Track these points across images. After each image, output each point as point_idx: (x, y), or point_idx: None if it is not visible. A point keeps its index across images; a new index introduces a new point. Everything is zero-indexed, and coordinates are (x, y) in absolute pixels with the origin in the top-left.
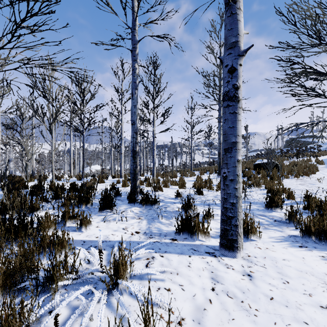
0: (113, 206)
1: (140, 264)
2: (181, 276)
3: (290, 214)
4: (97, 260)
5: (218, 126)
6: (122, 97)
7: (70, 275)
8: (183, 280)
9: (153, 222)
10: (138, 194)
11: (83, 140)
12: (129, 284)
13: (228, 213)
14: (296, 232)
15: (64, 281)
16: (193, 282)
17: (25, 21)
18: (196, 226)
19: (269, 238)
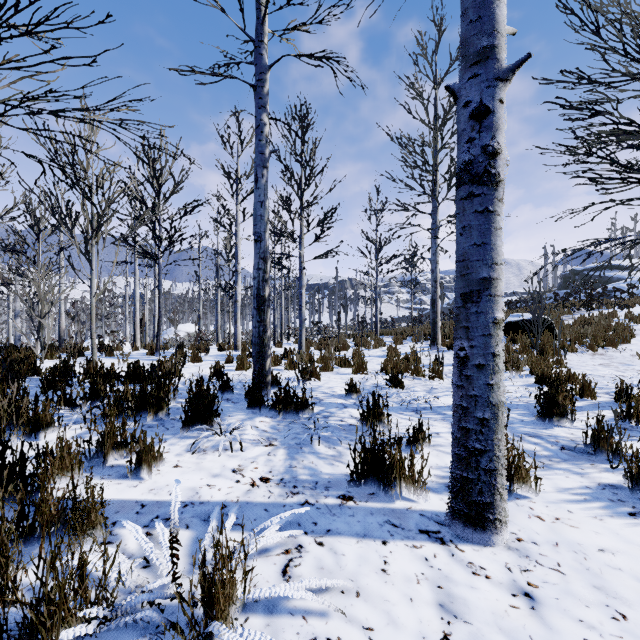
0: (214, 417)
1: (268, 567)
2: (367, 601)
3: (597, 435)
4: (166, 561)
5: (432, 247)
6: (238, 188)
7: (93, 608)
8: (372, 612)
9: (300, 452)
10: (268, 389)
11: (159, 274)
12: (238, 639)
13: (471, 442)
14: (613, 476)
15: (76, 626)
16: (397, 618)
17: (18, 11)
18: (397, 466)
19: (556, 493)
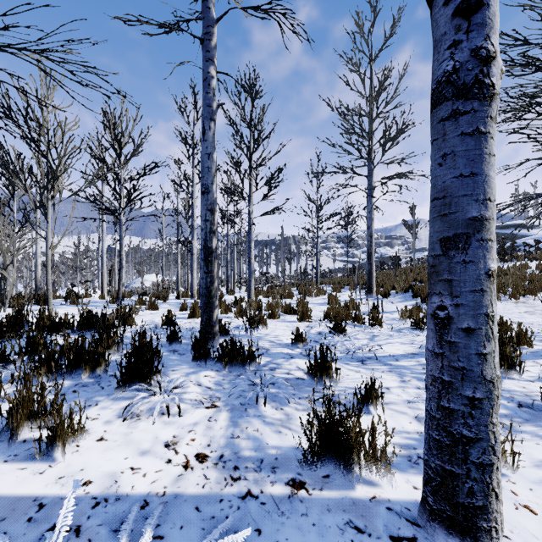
0: (155, 373)
1: None
2: None
3: None
4: None
5: (368, 206)
6: (194, 153)
7: None
8: None
9: (244, 415)
10: (215, 339)
11: (120, 229)
12: None
13: (456, 427)
14: None
15: None
16: None
17: None
18: (355, 441)
19: (534, 467)
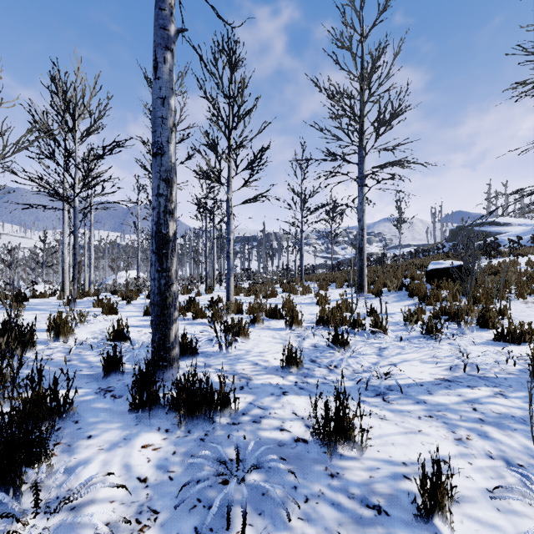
0: (38, 461)
1: None
2: None
3: None
4: None
5: (359, 196)
6: None
7: None
8: None
9: None
10: (173, 367)
11: (74, 218)
12: None
13: None
14: None
15: None
16: None
17: None
18: None
19: None
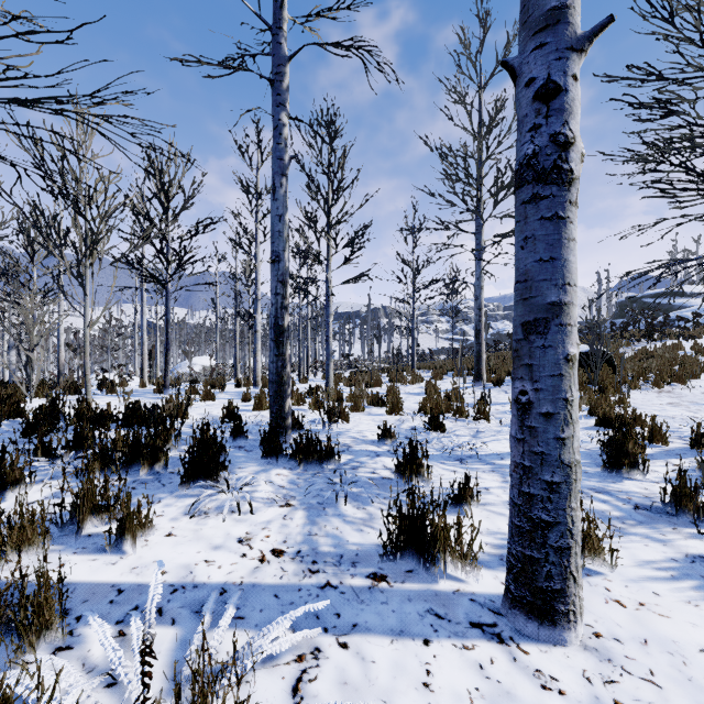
0: (221, 470)
1: (274, 683)
2: None
3: (678, 493)
4: (137, 678)
5: (476, 271)
6: (258, 204)
7: None
8: None
9: (322, 514)
10: (288, 434)
11: (167, 301)
12: None
13: (536, 512)
14: (702, 544)
15: None
16: None
17: None
18: (440, 536)
19: (636, 567)
